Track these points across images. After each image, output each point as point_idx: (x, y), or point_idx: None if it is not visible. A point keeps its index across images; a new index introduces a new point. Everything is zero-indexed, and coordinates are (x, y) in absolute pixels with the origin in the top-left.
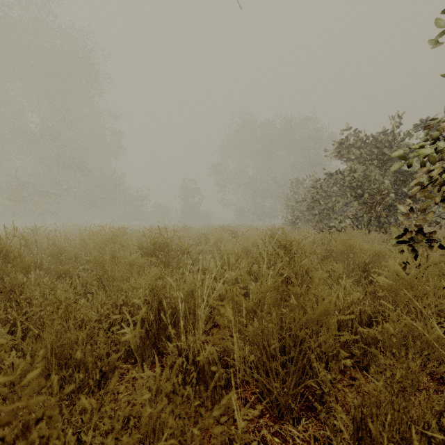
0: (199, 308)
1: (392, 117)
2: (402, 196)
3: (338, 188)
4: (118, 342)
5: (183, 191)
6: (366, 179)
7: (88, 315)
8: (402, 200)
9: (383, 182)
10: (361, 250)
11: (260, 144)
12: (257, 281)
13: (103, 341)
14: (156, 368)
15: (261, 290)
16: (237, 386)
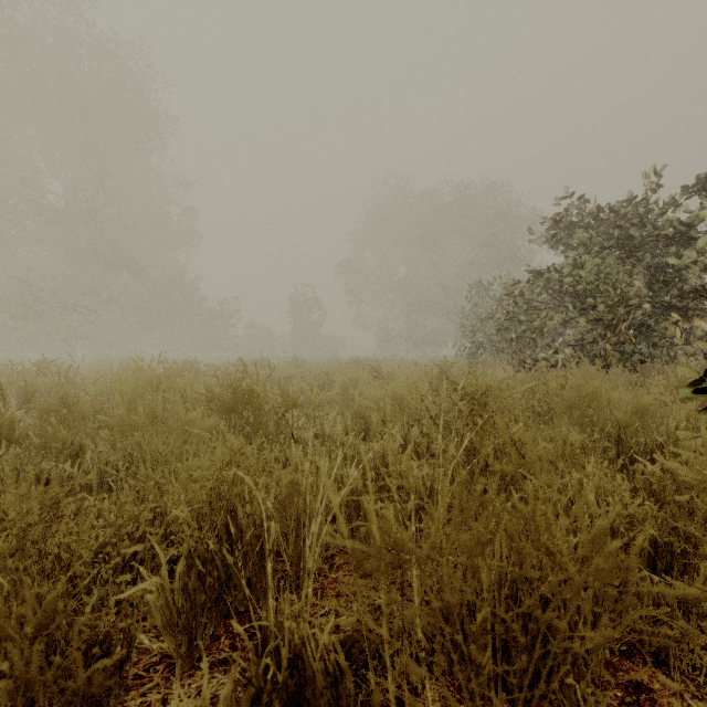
0: (312, 519)
1: (644, 175)
2: (663, 308)
3: (550, 295)
4: (147, 592)
5: (294, 303)
6: (599, 279)
7: (70, 548)
8: (661, 315)
9: (629, 285)
10: (609, 403)
11: (418, 228)
12: (419, 458)
13: (10, 693)
14: (204, 685)
15: (430, 479)
16: (388, 705)
